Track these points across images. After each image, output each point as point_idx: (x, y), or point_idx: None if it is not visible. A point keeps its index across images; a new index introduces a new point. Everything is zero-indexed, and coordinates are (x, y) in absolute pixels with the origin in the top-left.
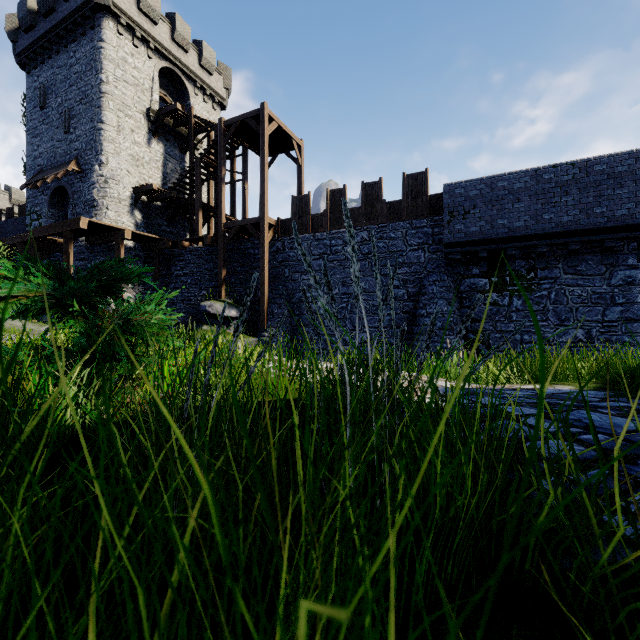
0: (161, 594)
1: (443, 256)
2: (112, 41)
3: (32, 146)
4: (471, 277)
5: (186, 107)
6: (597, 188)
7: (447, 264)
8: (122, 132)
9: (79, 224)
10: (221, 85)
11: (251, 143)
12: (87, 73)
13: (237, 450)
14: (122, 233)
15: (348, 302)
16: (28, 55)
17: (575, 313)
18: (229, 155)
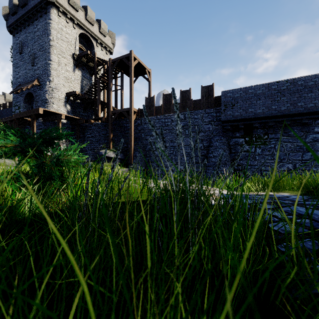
0: (68, 316)
1: (221, 127)
2: (55, 20)
3: (15, 72)
4: (235, 138)
5: (92, 53)
6: (299, 93)
7: (223, 131)
8: (60, 65)
9: (39, 111)
10: (110, 42)
11: (125, 71)
12: (43, 36)
13: (113, 230)
14: (60, 116)
15: (173, 150)
16: (13, 27)
17: (288, 156)
18: (114, 77)
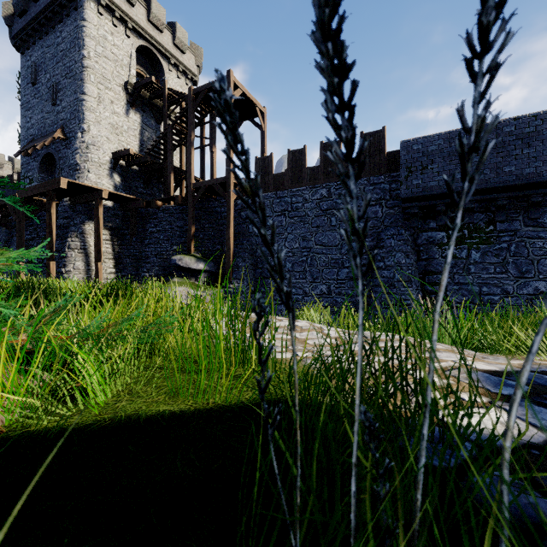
0: None
1: (400, 211)
2: (93, 20)
3: (25, 118)
4: (428, 231)
5: (161, 82)
6: None
7: (404, 218)
8: (102, 103)
9: (59, 184)
10: (193, 63)
11: None
12: (71, 50)
13: None
14: (100, 193)
15: (308, 256)
16: (22, 37)
17: (536, 265)
18: (198, 122)
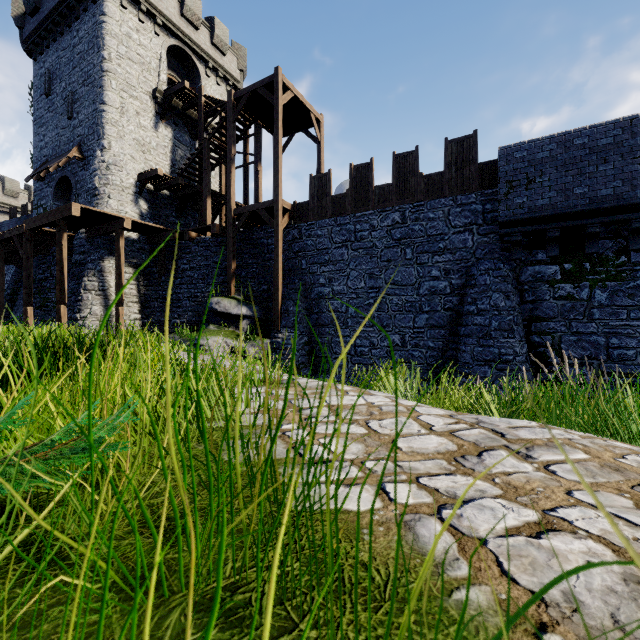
0: None
1: (497, 238)
2: (115, 15)
3: (38, 136)
4: (535, 264)
5: (197, 90)
6: None
7: (503, 248)
8: (126, 114)
9: (70, 211)
10: (235, 66)
11: (264, 120)
12: (89, 52)
13: None
14: (121, 222)
15: (376, 297)
16: (34, 40)
17: None
18: (240, 135)
